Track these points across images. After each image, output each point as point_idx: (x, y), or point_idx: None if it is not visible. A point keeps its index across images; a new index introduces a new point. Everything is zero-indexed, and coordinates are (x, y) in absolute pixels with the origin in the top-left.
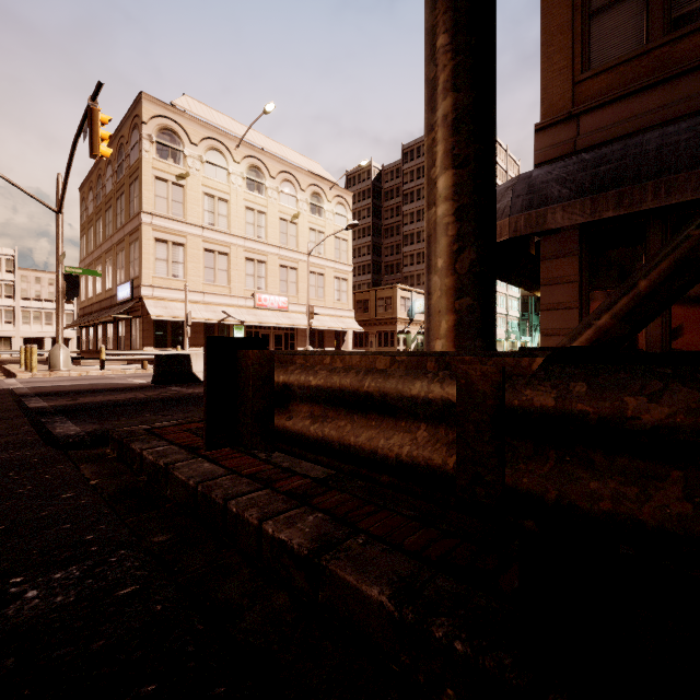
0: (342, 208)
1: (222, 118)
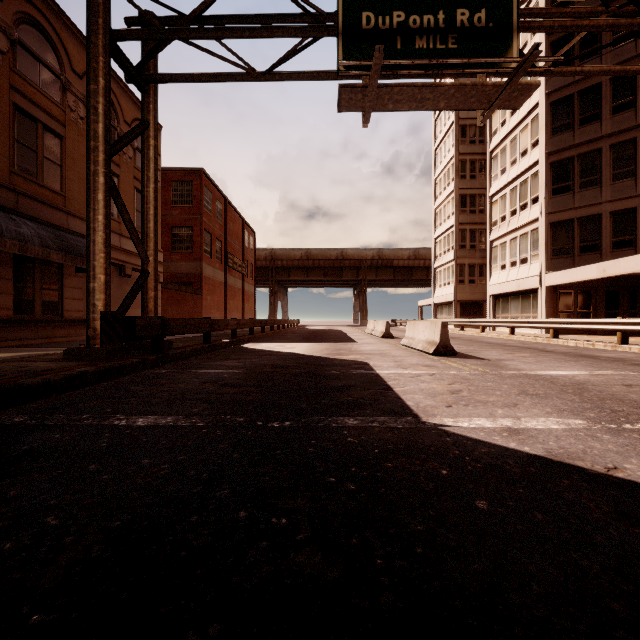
0: None
1: None
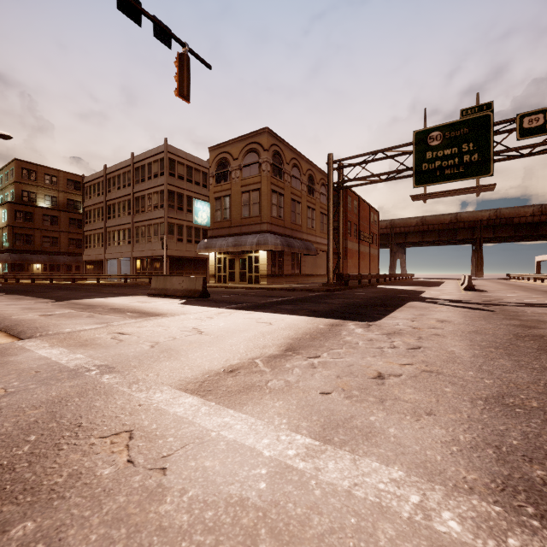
0: None
1: None
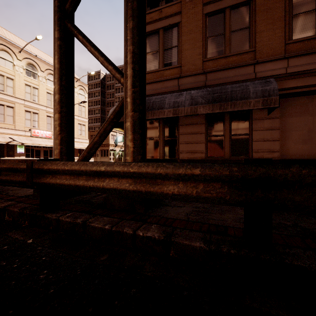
0: (83, 91)
1: (9, 34)
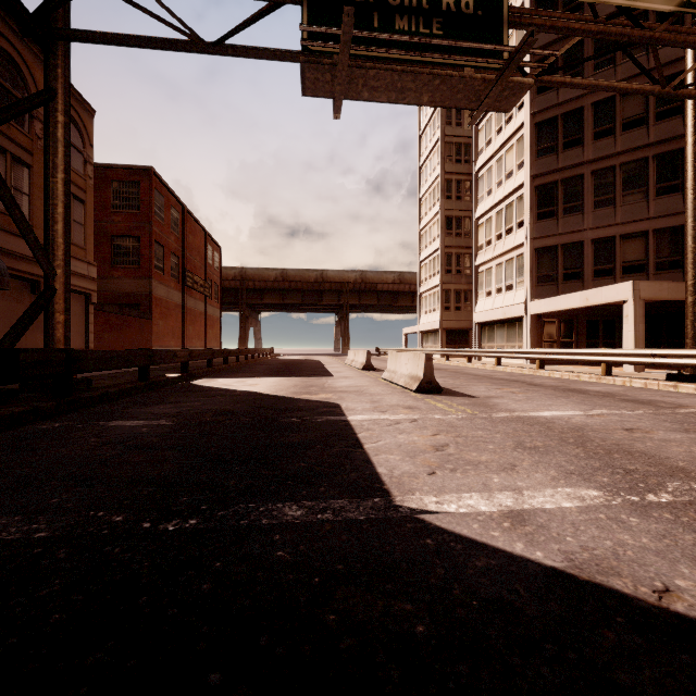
0: None
1: None
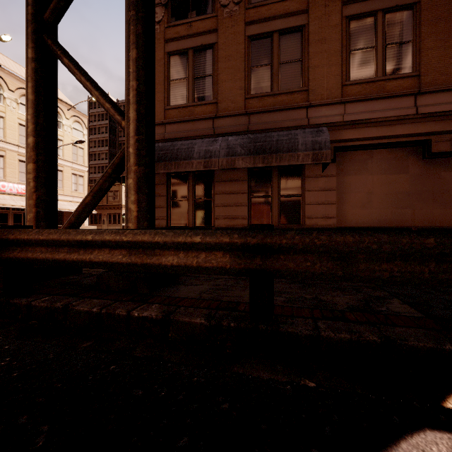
0: (79, 125)
1: None
